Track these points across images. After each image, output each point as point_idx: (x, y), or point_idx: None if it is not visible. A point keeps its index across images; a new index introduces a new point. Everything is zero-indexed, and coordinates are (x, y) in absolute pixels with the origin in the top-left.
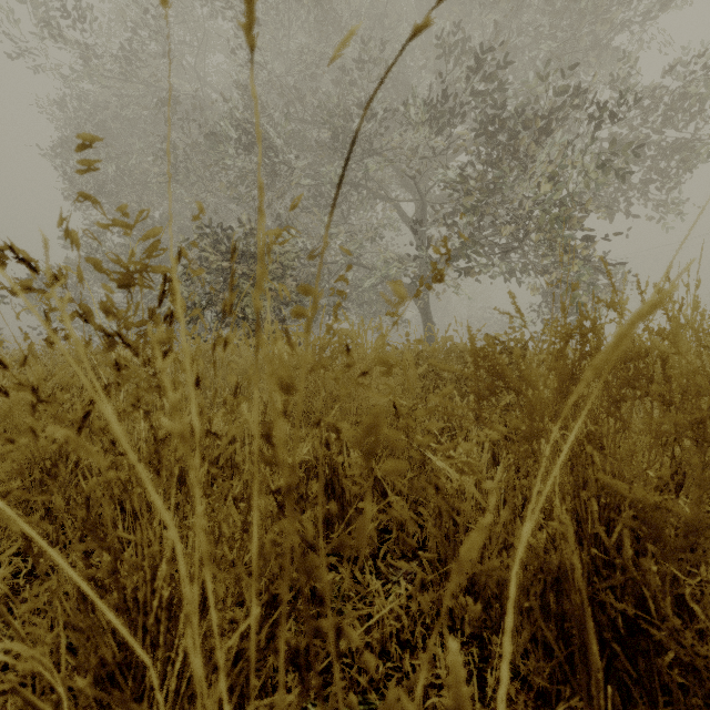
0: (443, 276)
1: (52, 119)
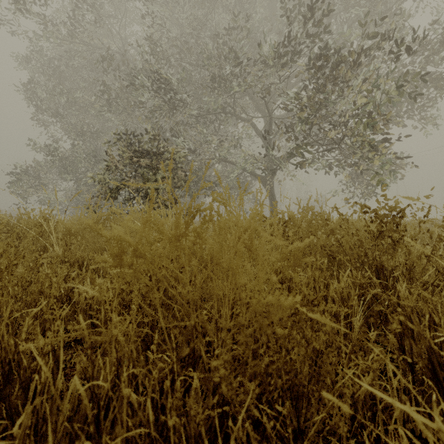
0: None
1: (26, 67)
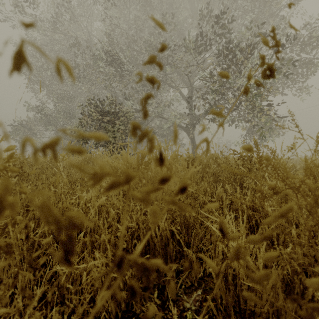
0: (273, 71)
1: None
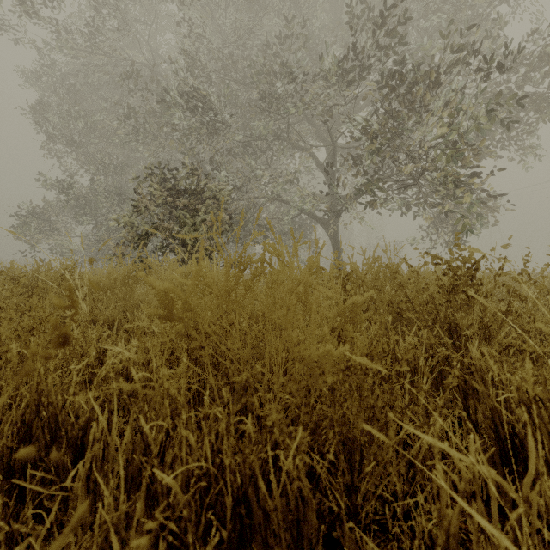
0: None
1: (34, 85)
